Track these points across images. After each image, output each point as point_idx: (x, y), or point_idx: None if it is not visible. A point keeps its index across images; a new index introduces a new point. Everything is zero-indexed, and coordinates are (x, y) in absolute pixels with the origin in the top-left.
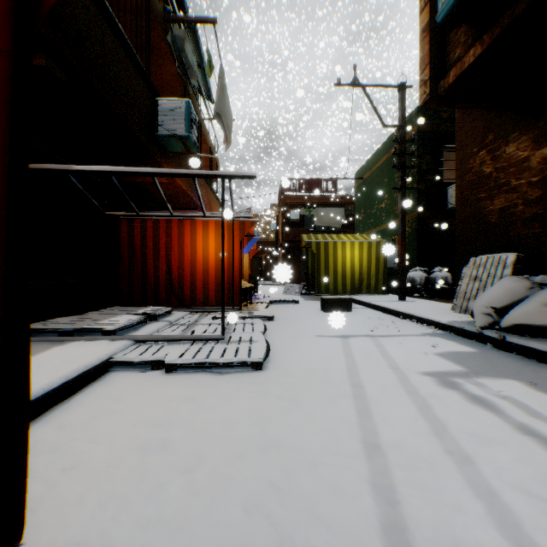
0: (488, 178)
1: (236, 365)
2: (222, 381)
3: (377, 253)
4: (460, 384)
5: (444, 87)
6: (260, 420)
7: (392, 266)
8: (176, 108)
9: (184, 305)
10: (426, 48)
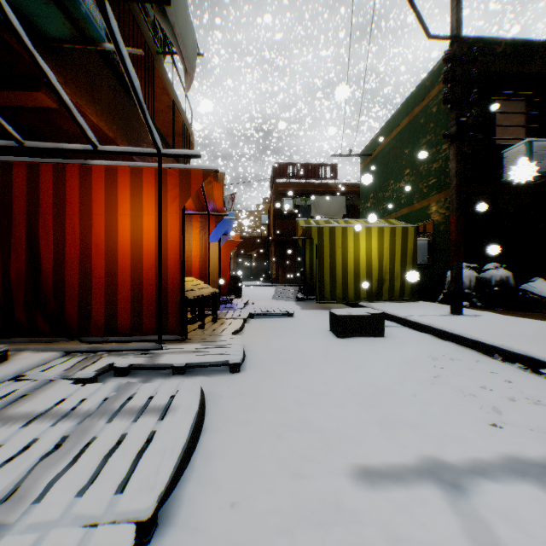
0: None
1: None
2: None
3: (403, 243)
4: None
5: None
6: None
7: (420, 262)
8: None
9: (65, 334)
10: None
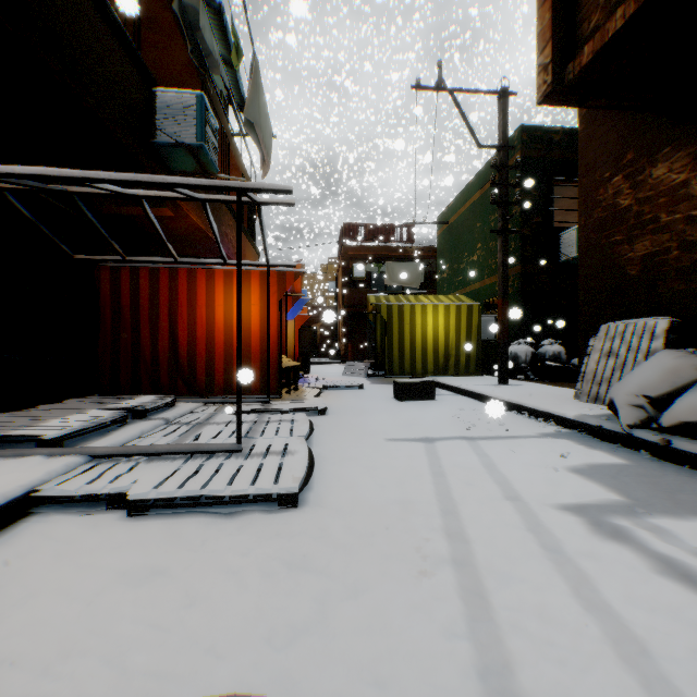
0: (626, 213)
1: (252, 500)
2: (223, 533)
3: (468, 320)
4: (627, 529)
5: (575, 72)
6: (276, 632)
7: (488, 338)
8: (183, 104)
9: (196, 393)
10: (546, 17)
